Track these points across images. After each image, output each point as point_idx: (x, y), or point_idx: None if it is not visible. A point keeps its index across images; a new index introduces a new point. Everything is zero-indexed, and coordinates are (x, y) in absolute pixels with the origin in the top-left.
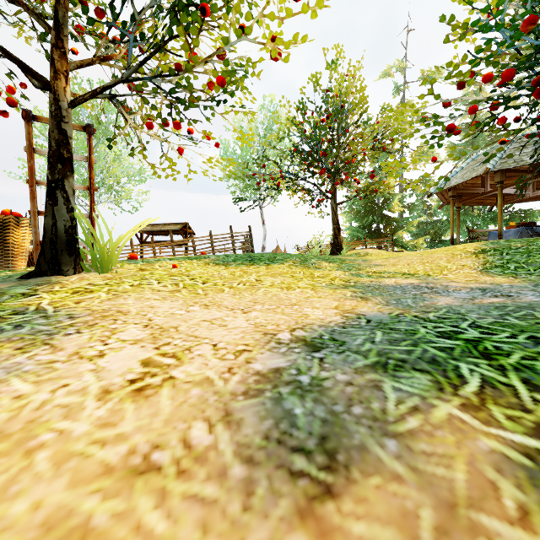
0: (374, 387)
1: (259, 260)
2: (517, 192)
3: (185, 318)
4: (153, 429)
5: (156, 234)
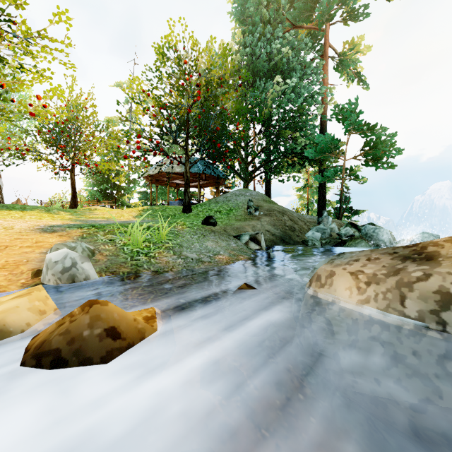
0: (65, 229)
1: (14, 208)
2: (182, 183)
3: (1, 223)
4: (18, 231)
5: None
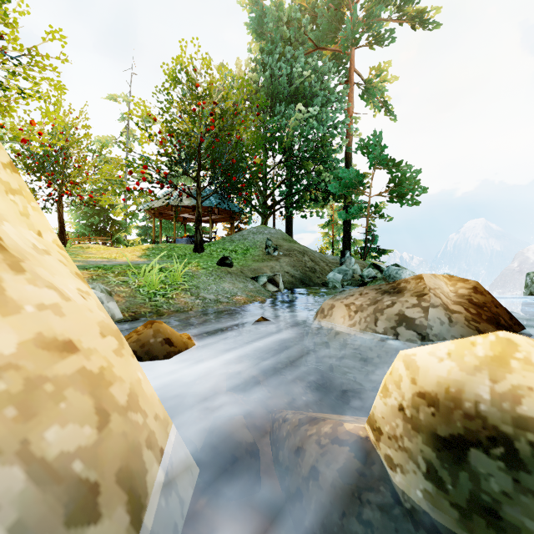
0: None
1: None
2: (190, 217)
3: None
4: None
5: None
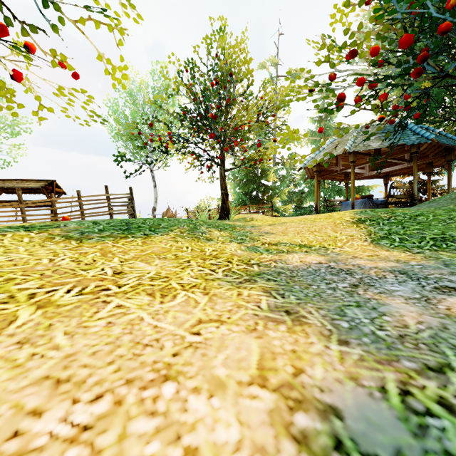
0: None
1: (137, 229)
2: (359, 172)
3: None
4: None
5: (12, 192)
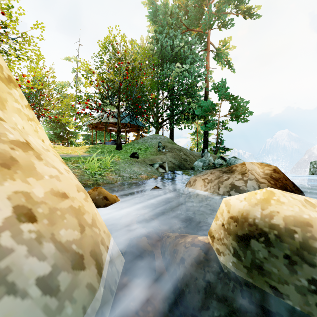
0: None
1: None
2: (114, 129)
3: None
4: None
5: None
